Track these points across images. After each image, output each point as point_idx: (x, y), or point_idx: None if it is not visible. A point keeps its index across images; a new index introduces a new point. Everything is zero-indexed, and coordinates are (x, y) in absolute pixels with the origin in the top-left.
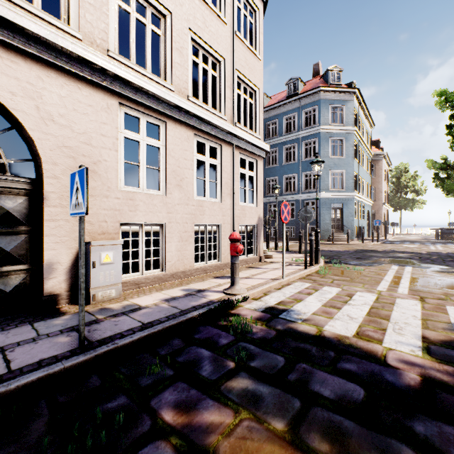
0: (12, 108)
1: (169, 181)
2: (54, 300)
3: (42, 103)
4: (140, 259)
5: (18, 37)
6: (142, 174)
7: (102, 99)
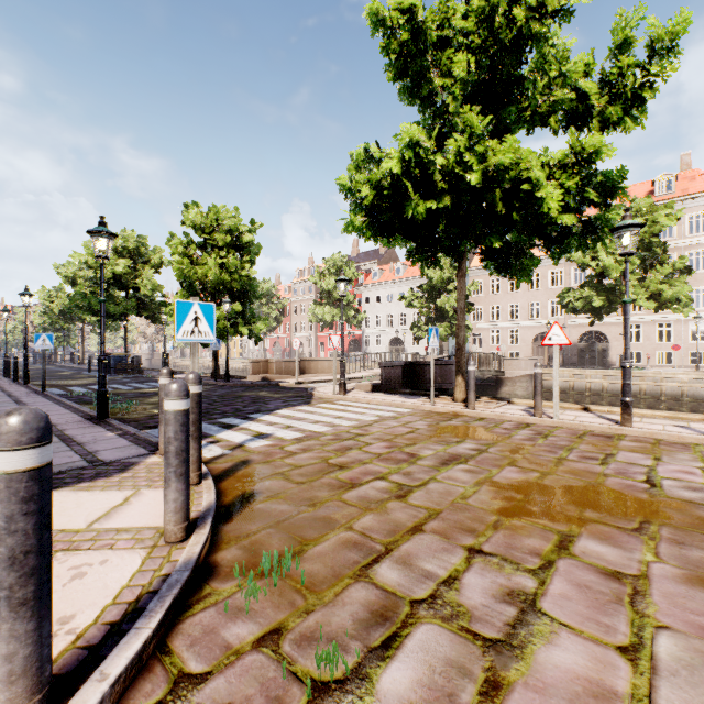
0: (604, 333)
1: (643, 339)
2: (611, 365)
3: (609, 330)
4: (633, 360)
5: (604, 321)
6: (633, 339)
7: (621, 325)
